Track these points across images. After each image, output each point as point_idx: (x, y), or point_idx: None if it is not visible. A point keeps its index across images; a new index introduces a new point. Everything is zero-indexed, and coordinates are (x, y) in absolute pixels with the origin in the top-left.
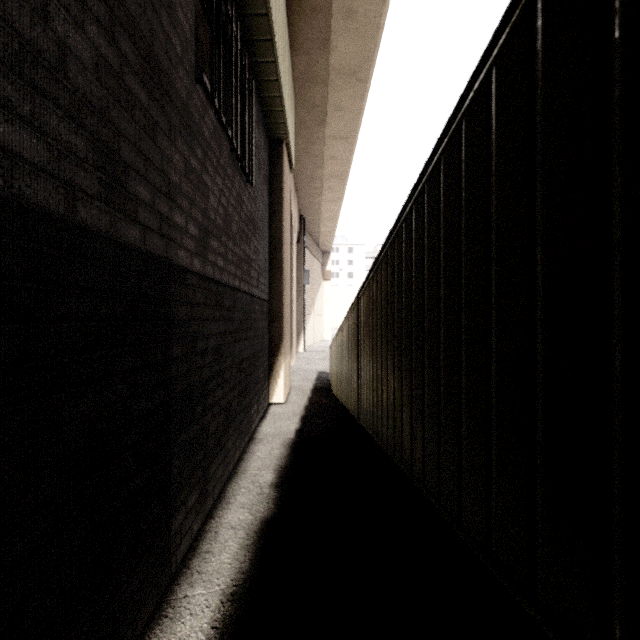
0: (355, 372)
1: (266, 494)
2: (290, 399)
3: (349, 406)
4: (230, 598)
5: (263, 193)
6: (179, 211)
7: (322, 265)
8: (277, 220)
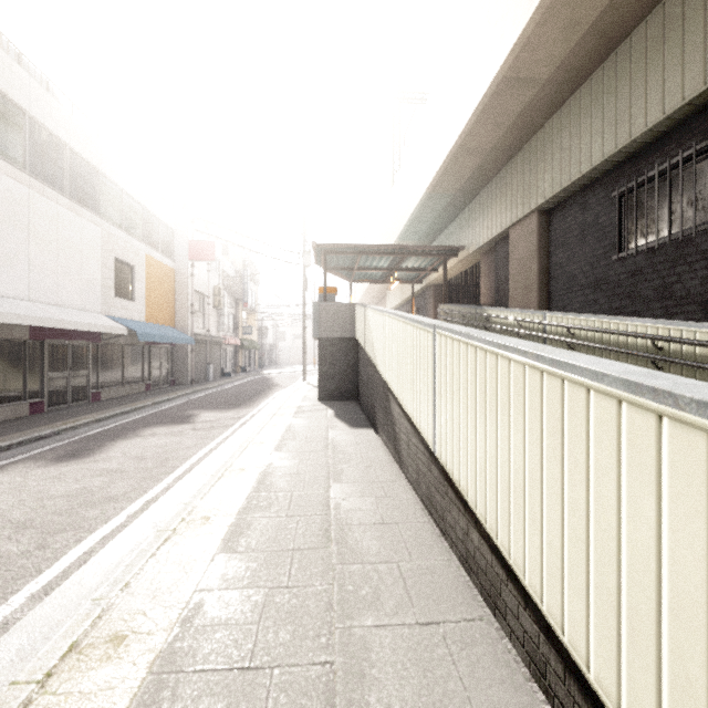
0: None
1: None
2: None
3: None
4: None
5: None
6: None
7: None
8: None
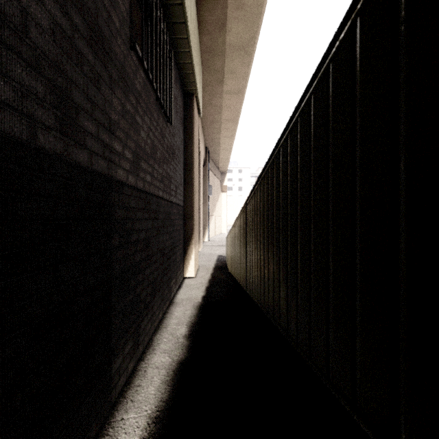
0: (244, 256)
1: (181, 343)
2: (198, 274)
3: (240, 280)
4: (154, 420)
5: (179, 131)
6: (118, 141)
7: (221, 181)
8: (189, 150)
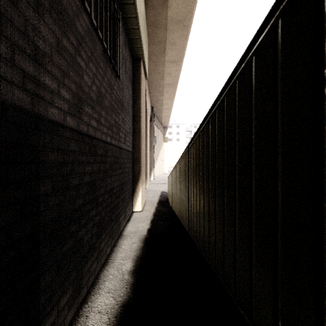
0: (186, 198)
1: (126, 280)
2: (145, 208)
3: (181, 218)
4: None
5: (128, 88)
6: (49, 76)
7: (163, 134)
8: (137, 105)
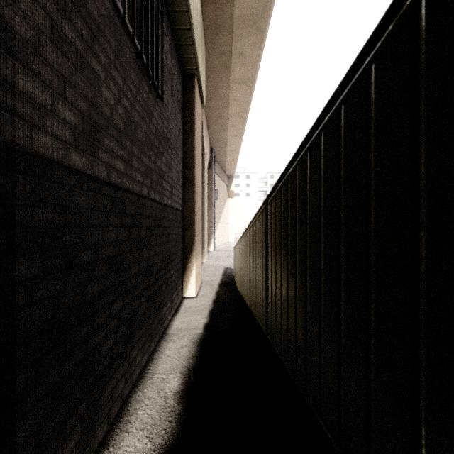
0: (262, 281)
1: (170, 408)
2: (201, 293)
3: (254, 311)
4: None
5: (177, 117)
6: (36, 80)
7: (227, 186)
8: (189, 142)
